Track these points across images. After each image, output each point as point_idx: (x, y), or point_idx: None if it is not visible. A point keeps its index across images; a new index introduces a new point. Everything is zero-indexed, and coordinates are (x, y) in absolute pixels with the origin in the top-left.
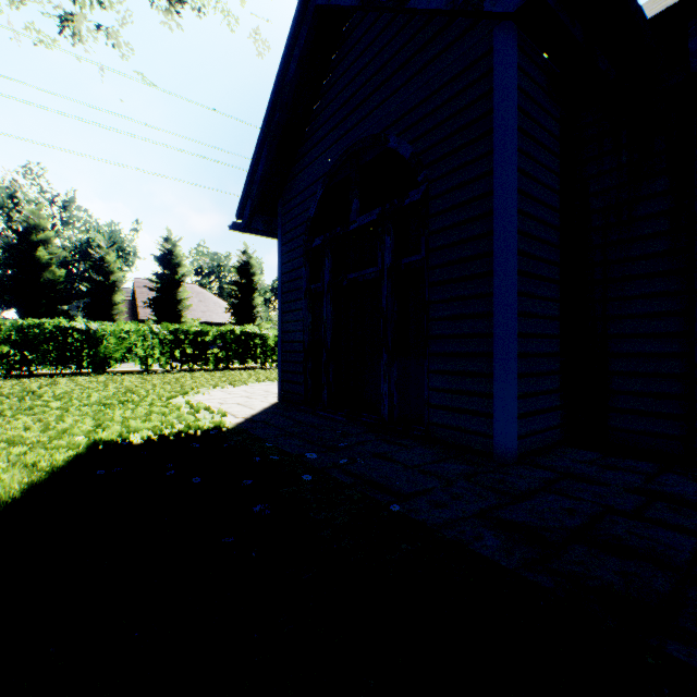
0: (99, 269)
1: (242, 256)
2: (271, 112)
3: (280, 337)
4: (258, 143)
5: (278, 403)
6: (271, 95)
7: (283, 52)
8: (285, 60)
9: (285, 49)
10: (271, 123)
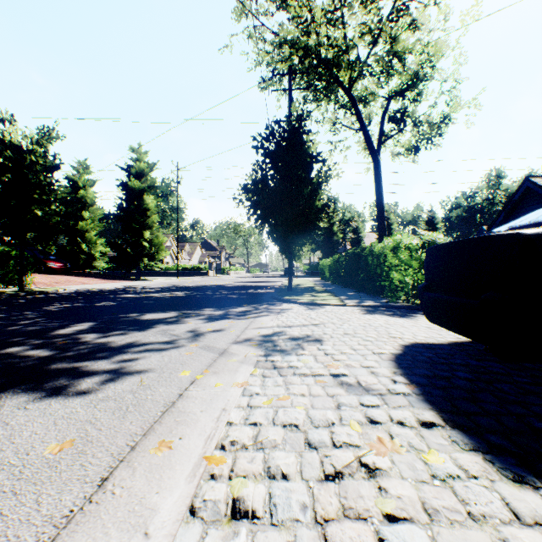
0: (355, 232)
1: (428, 213)
2: (506, 205)
3: None
4: (500, 212)
5: None
6: (507, 202)
7: (513, 193)
8: (514, 195)
9: (514, 193)
10: (506, 207)
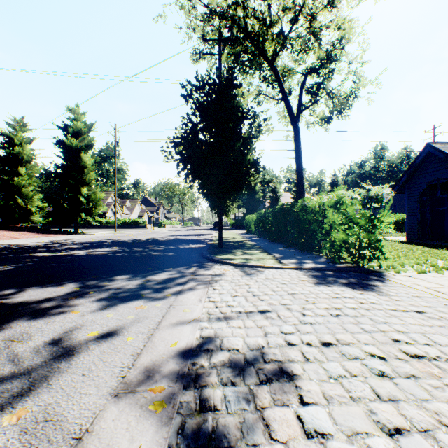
0: (273, 192)
1: (332, 177)
2: (409, 168)
3: (406, 222)
4: (403, 174)
5: (407, 239)
6: (410, 165)
7: (415, 157)
8: (416, 159)
9: (416, 157)
10: (408, 170)
